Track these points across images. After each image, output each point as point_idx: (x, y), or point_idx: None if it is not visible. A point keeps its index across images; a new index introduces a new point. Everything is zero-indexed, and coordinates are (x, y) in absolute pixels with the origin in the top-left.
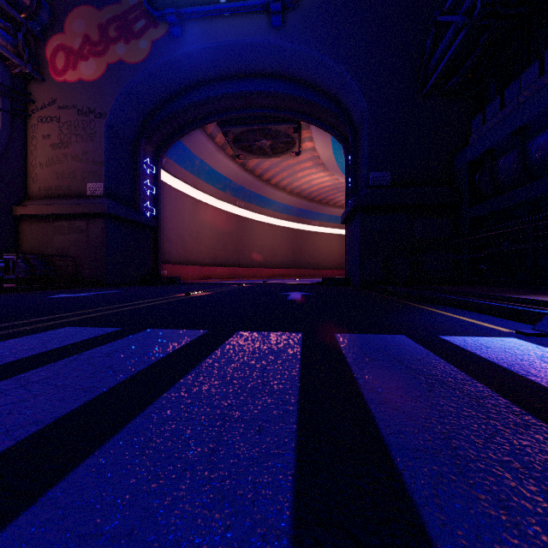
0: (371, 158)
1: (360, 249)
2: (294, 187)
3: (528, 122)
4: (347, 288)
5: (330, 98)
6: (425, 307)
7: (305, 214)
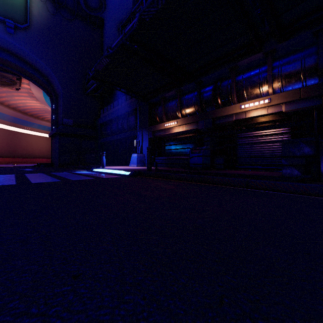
0: (64, 113)
1: (59, 151)
2: (11, 103)
3: (111, 119)
4: (52, 167)
5: (43, 75)
6: (76, 170)
7: (19, 121)
